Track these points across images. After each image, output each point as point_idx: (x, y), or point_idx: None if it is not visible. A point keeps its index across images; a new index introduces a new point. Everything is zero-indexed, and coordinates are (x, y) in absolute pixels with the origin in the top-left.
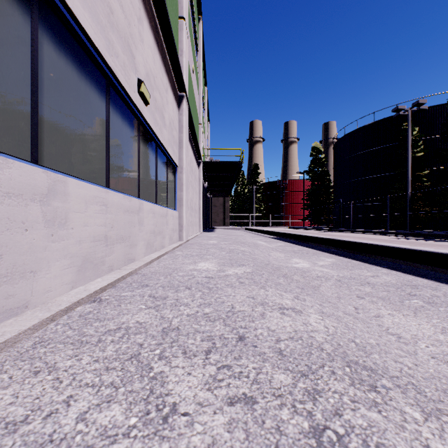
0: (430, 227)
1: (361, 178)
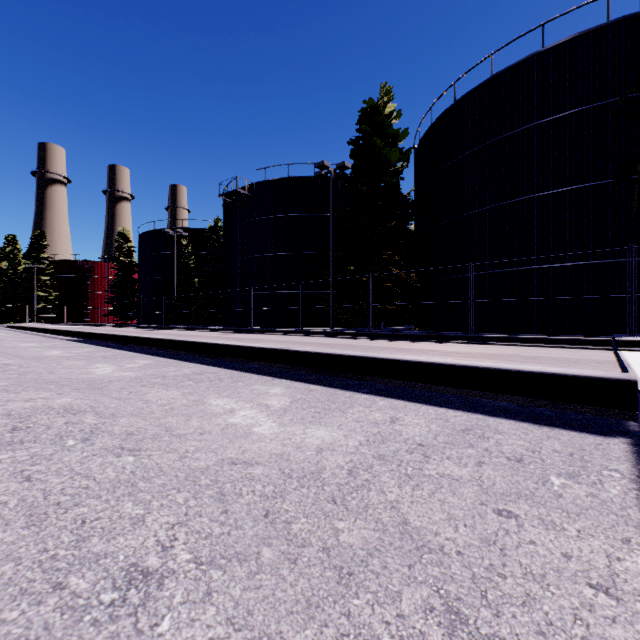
0: (204, 322)
1: (158, 277)
